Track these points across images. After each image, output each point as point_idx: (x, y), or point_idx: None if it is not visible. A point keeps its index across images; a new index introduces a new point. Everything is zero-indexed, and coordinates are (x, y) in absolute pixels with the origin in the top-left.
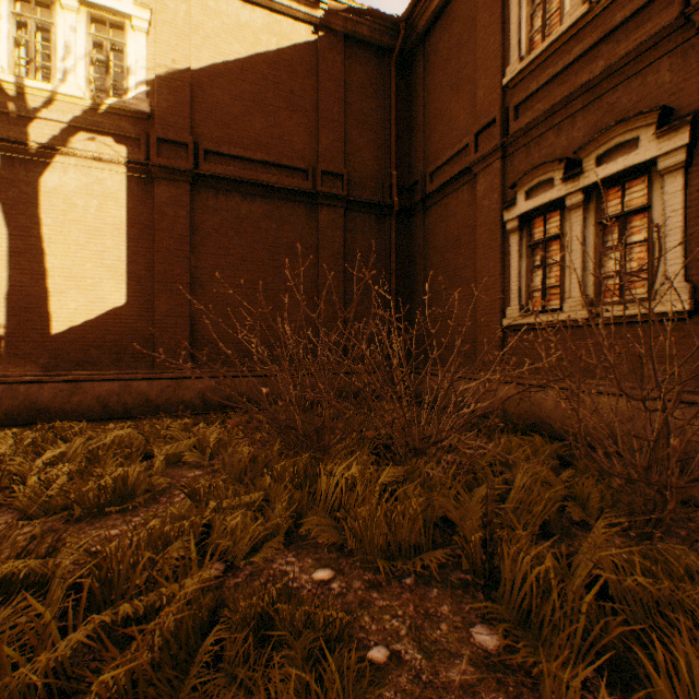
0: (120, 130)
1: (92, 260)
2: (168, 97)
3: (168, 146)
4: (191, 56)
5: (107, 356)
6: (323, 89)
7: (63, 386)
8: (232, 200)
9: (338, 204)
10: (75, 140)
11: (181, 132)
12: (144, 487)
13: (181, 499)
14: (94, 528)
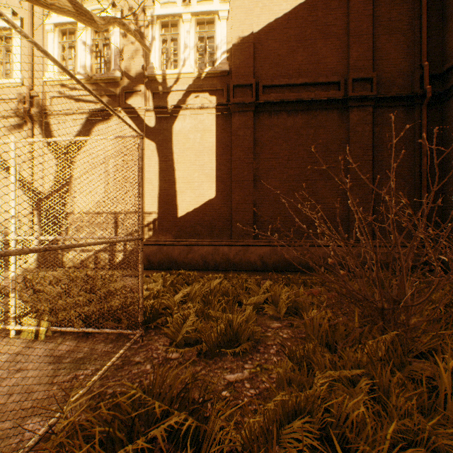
0: (212, 86)
1: (197, 171)
2: (239, 56)
3: (239, 89)
4: (253, 24)
5: (205, 230)
6: (353, 11)
7: (183, 247)
8: (280, 118)
9: (366, 104)
10: (189, 99)
11: (247, 78)
12: (246, 335)
13: (275, 352)
14: (217, 367)
